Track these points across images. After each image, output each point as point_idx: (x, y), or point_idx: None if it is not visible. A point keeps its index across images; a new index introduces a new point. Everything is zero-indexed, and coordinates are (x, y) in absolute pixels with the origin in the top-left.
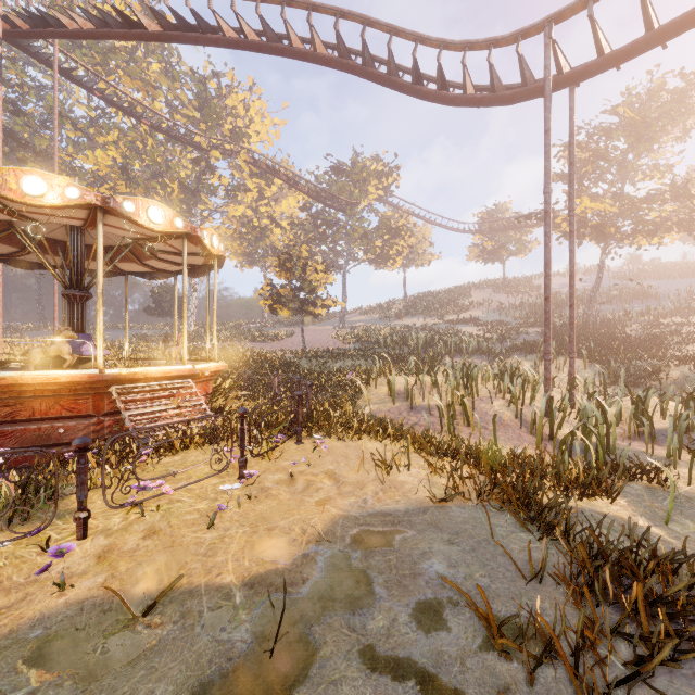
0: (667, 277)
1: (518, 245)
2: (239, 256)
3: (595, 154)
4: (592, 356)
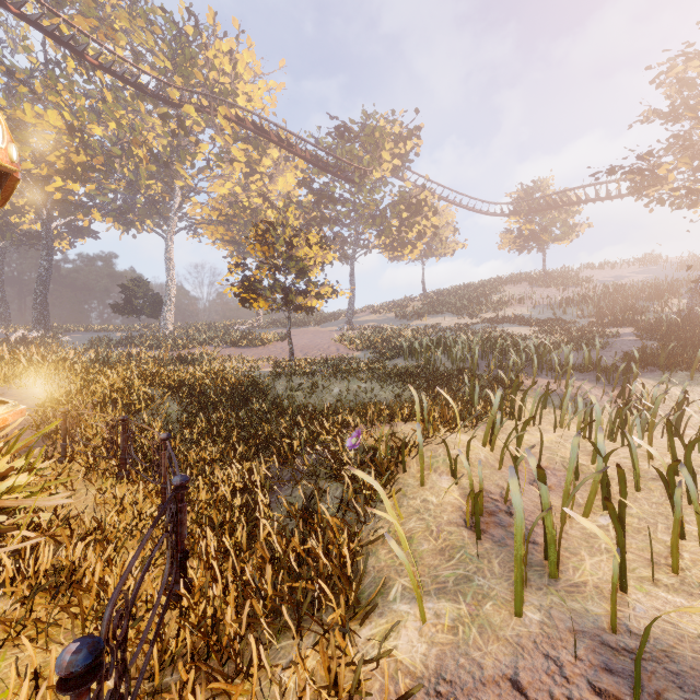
0: None
1: (565, 228)
2: (228, 245)
3: None
4: None
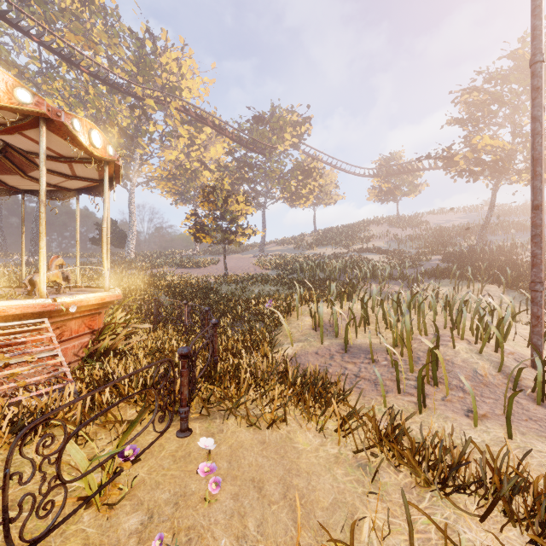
0: None
1: (410, 187)
2: (174, 195)
3: (492, 97)
4: (508, 282)
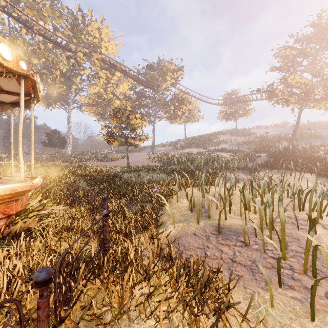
0: (319, 128)
1: (244, 111)
2: (96, 115)
3: (299, 52)
4: (318, 171)
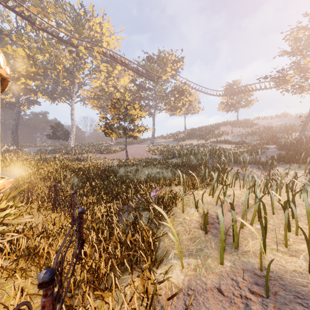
0: None
1: (246, 102)
2: (98, 108)
3: None
4: None
